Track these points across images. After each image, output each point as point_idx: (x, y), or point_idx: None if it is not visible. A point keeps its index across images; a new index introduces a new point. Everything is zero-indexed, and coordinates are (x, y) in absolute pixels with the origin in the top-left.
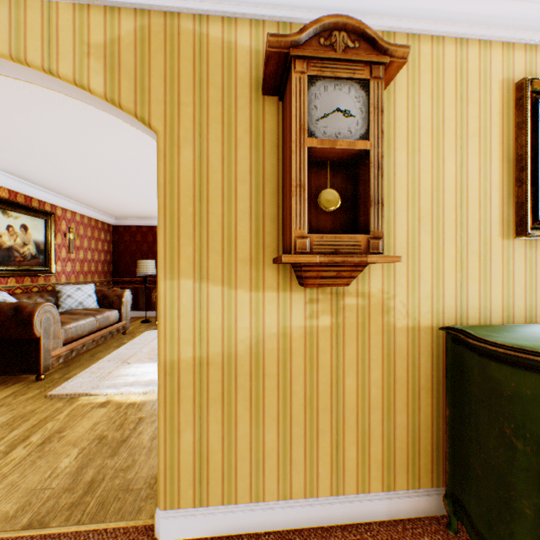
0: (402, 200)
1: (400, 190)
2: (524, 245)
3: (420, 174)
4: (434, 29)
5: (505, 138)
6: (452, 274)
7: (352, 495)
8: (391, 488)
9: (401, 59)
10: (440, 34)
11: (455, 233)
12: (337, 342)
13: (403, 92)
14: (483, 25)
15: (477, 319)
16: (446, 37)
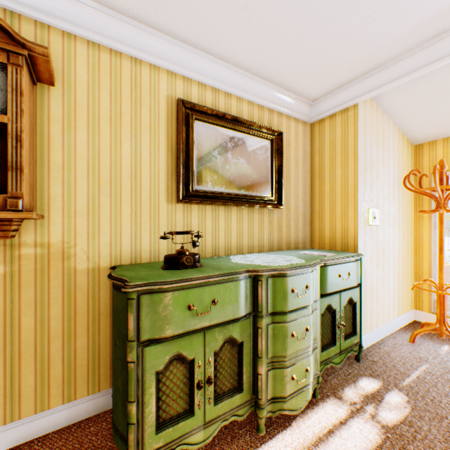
0: (83, 169)
1: (82, 161)
2: (184, 208)
3: (101, 151)
4: (111, 45)
5: (170, 136)
6: (129, 227)
7: (30, 417)
8: (72, 398)
9: (44, 56)
10: (117, 49)
11: (131, 197)
12: (12, 287)
13: (85, 85)
14: (150, 54)
15: (150, 259)
16: (124, 54)
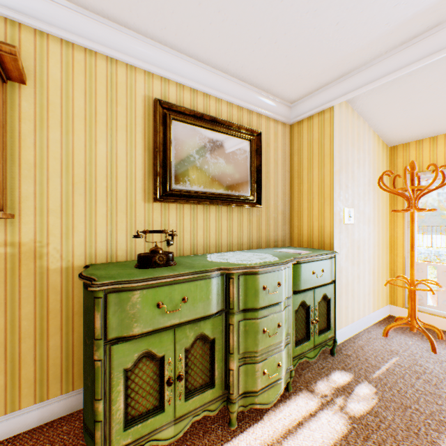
0: (56, 168)
1: (55, 160)
2: (161, 207)
3: (75, 150)
4: (85, 44)
5: (148, 135)
6: (105, 226)
7: (0, 417)
8: (45, 398)
9: (11, 54)
10: (92, 49)
11: (107, 196)
12: None
13: (58, 83)
14: (126, 54)
15: (126, 257)
16: (99, 53)
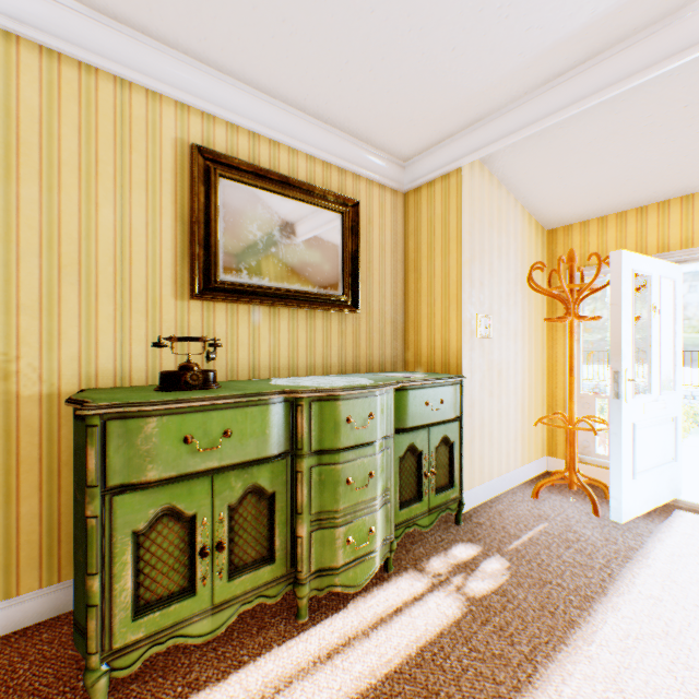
0: (33, 242)
1: (30, 230)
2: (203, 308)
3: (63, 216)
4: (79, 55)
5: (181, 199)
6: (112, 334)
7: None
8: (13, 593)
9: None
10: (91, 63)
11: (115, 289)
12: None
13: (35, 113)
14: (146, 74)
15: (146, 382)
16: (103, 70)
